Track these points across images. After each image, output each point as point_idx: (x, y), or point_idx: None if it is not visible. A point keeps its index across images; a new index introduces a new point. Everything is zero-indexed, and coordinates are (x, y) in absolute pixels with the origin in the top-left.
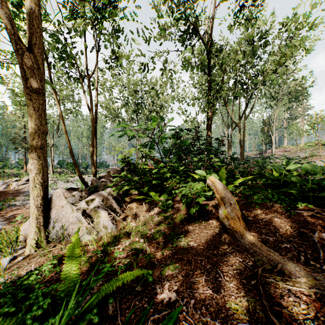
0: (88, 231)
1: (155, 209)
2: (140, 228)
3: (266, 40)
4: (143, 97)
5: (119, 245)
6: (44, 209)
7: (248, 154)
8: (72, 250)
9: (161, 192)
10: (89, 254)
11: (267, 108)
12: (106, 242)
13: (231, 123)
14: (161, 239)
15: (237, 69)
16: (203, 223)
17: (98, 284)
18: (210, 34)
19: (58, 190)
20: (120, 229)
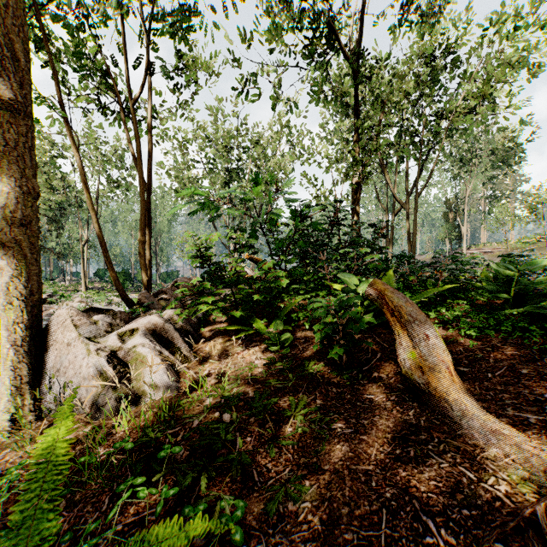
0: (117, 396)
1: (258, 350)
2: (225, 389)
3: (454, 58)
4: (240, 159)
5: (177, 426)
6: (32, 350)
7: (419, 258)
8: (52, 446)
9: (271, 317)
10: (110, 447)
11: (454, 178)
12: (149, 421)
13: (393, 204)
14: (268, 416)
15: (404, 109)
16: (360, 378)
17: (111, 533)
18: (358, 42)
19: (62, 312)
20: (184, 390)
